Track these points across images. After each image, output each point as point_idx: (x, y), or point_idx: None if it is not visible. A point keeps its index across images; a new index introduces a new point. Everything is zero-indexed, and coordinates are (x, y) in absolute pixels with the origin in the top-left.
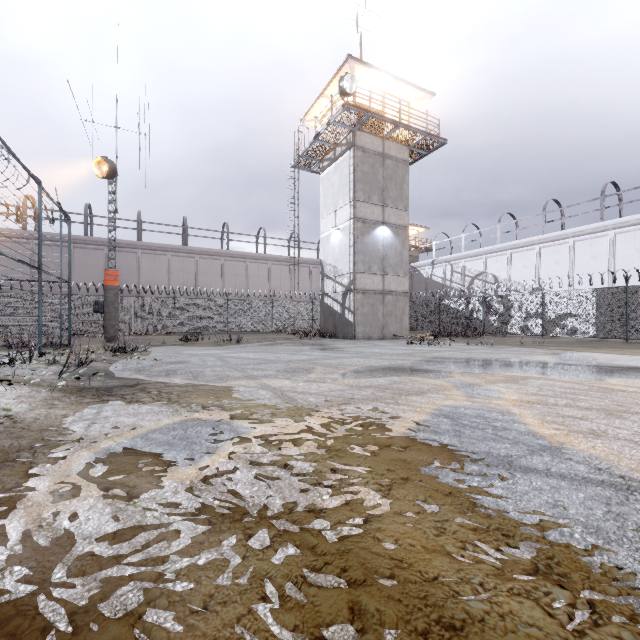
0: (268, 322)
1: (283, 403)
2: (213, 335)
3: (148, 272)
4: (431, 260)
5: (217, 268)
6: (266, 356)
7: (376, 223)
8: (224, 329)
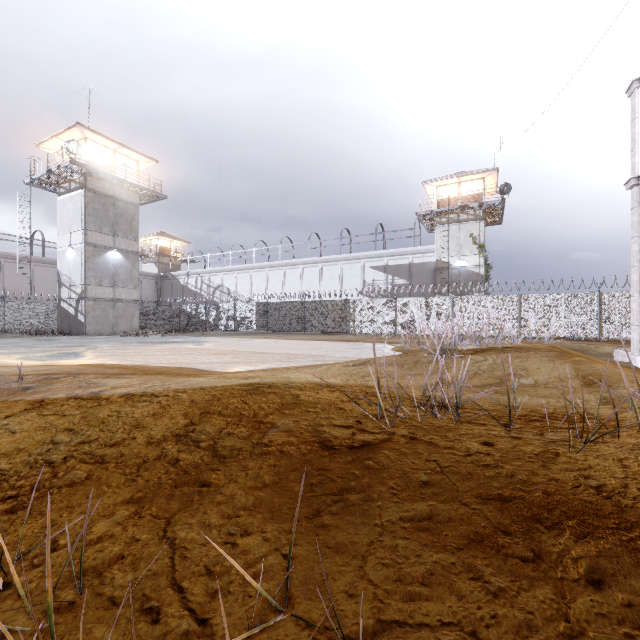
0: None
1: None
2: None
3: None
4: (187, 271)
5: None
6: None
7: (107, 248)
8: None
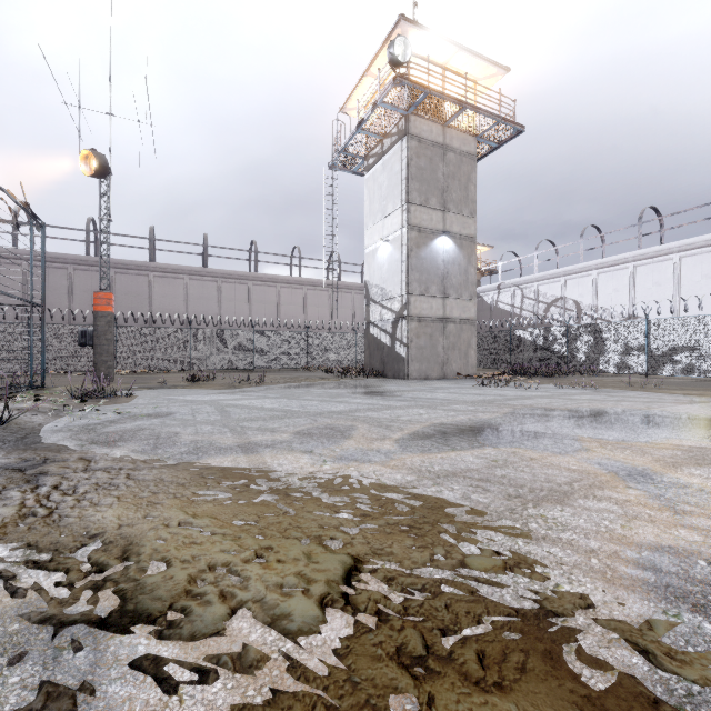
0: (302, 357)
1: (280, 530)
2: (235, 373)
3: (162, 298)
4: (497, 284)
5: (243, 294)
6: (287, 405)
7: (435, 232)
8: (249, 366)
